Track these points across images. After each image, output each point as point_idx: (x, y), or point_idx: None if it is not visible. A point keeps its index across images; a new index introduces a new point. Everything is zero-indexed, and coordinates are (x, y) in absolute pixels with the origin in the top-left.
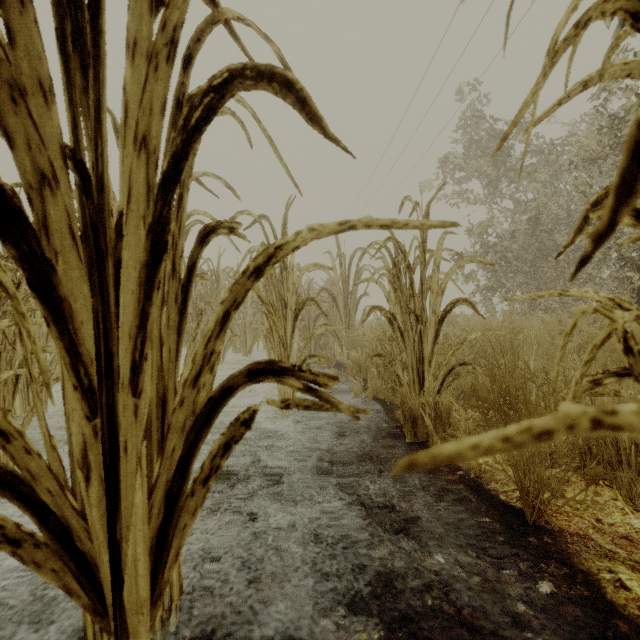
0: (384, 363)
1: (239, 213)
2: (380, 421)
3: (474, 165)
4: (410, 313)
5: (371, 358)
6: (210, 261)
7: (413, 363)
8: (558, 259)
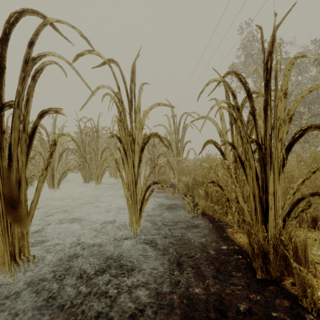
0: (220, 190)
1: (88, 51)
2: (216, 241)
3: (250, 68)
4: (252, 142)
5: (206, 184)
6: (92, 120)
7: (255, 191)
8: (301, 122)
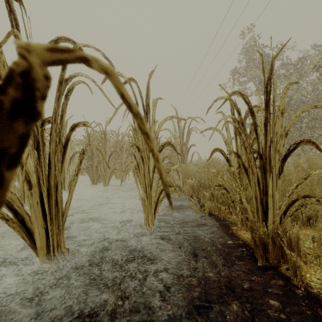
0: (227, 192)
1: None
2: (223, 237)
3: (252, 72)
4: (254, 152)
5: (213, 187)
6: (100, 125)
7: (257, 194)
8: (301, 125)
